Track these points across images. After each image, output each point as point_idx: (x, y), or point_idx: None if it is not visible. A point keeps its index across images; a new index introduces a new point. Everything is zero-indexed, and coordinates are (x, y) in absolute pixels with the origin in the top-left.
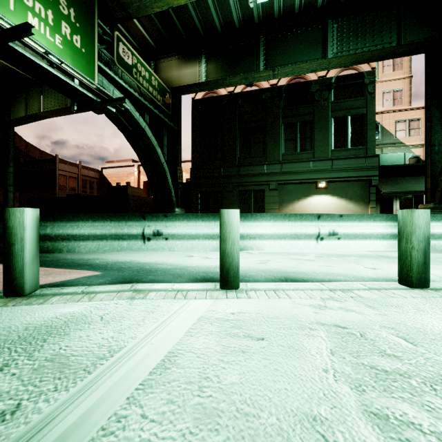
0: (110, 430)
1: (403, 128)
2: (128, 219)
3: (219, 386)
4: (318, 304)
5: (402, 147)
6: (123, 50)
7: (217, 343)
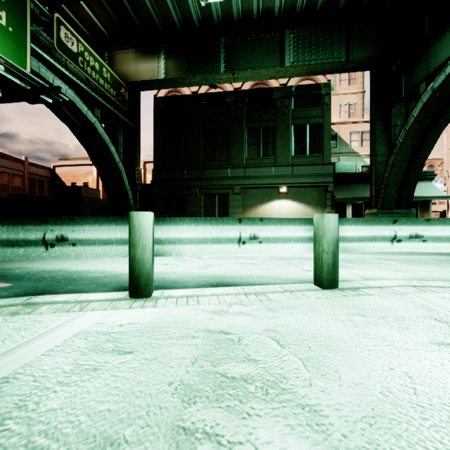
0: None
1: (357, 139)
2: (26, 223)
3: (29, 415)
4: (222, 310)
5: (356, 156)
6: (66, 34)
7: (72, 362)
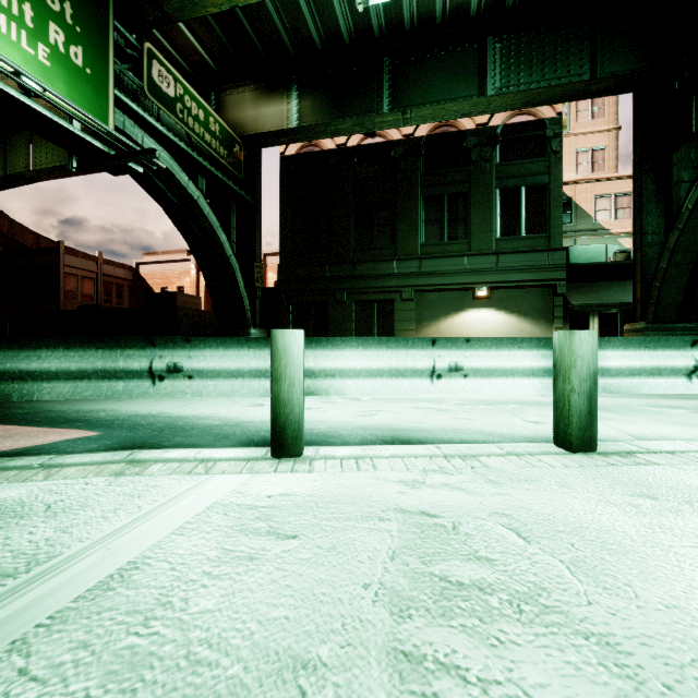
0: None
1: (607, 207)
2: (127, 346)
3: (179, 616)
4: (414, 480)
5: (605, 236)
6: (160, 72)
7: (216, 546)
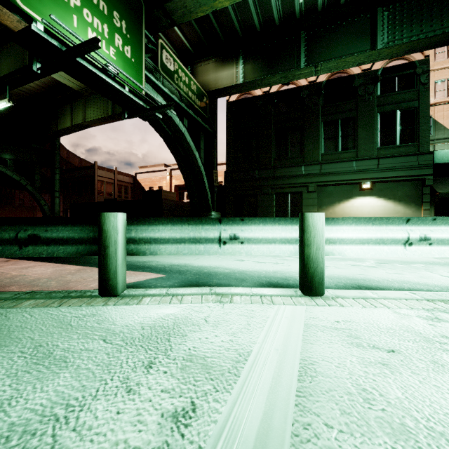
0: (303, 437)
1: None
2: (205, 223)
3: (384, 399)
4: (427, 316)
5: None
6: (166, 57)
7: (345, 353)
